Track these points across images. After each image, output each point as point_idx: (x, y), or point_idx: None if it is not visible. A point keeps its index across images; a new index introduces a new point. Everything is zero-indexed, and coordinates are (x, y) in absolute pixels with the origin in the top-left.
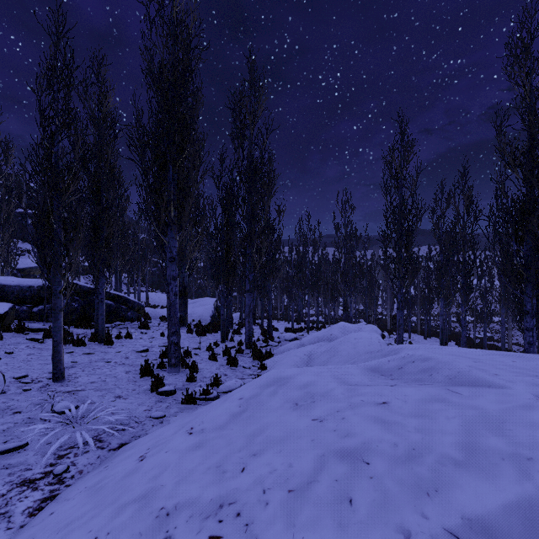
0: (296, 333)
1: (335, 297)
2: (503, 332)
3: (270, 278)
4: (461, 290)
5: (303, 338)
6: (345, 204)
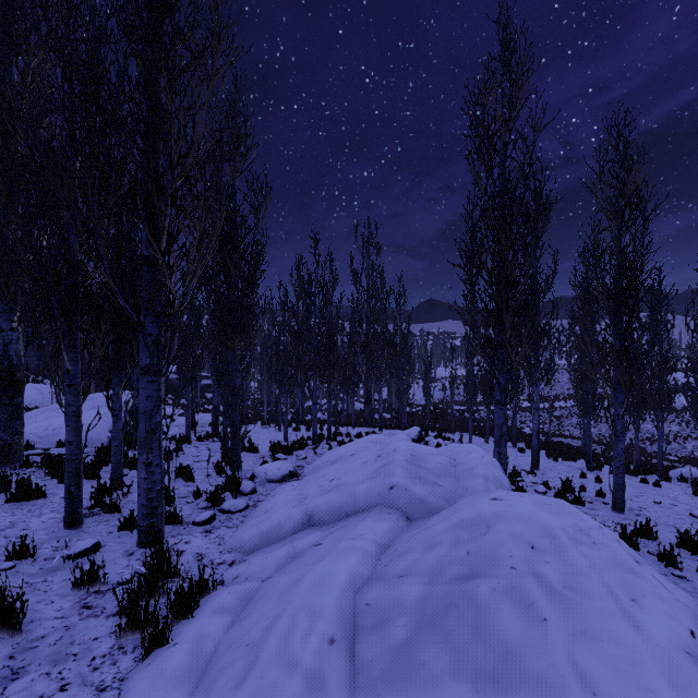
0: (293, 452)
1: (355, 384)
2: (585, 426)
3: (236, 344)
4: (616, 364)
5: (307, 467)
6: (369, 240)
